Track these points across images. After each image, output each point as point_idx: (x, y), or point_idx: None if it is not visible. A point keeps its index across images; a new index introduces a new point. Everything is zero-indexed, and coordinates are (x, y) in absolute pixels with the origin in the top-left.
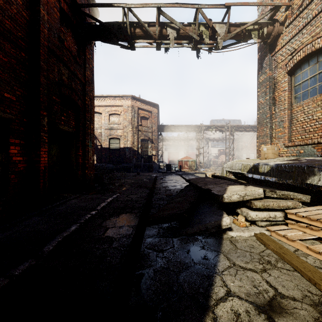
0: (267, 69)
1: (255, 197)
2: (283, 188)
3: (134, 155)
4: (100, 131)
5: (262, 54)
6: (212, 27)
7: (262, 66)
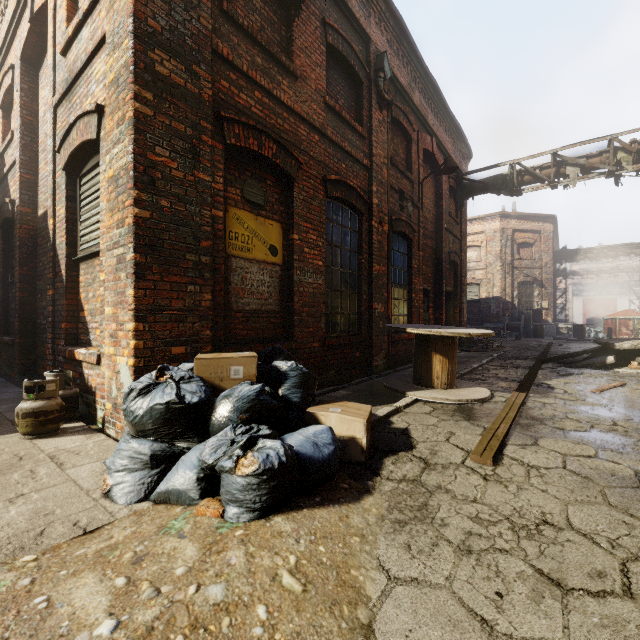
0: None
1: None
2: None
3: (505, 309)
4: None
5: None
6: (636, 152)
7: None
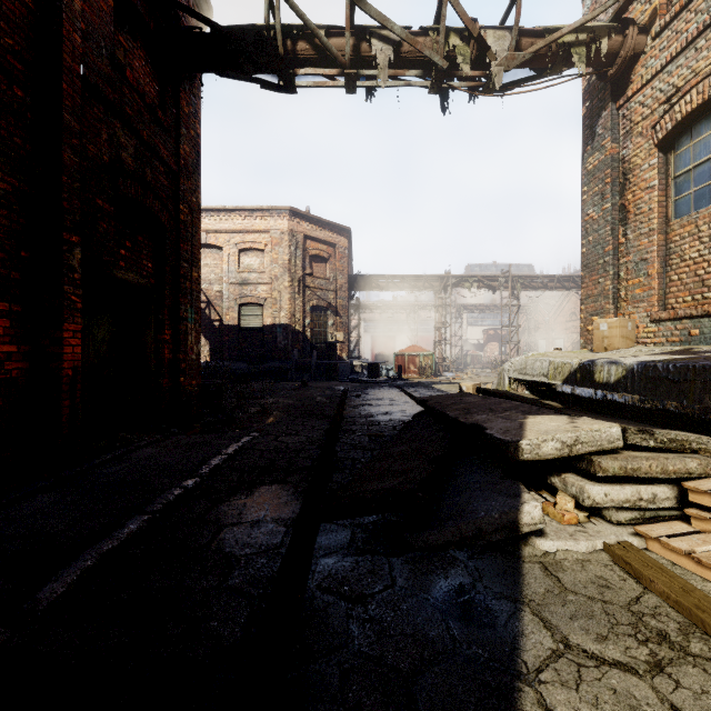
0: (608, 139)
1: (601, 448)
2: (653, 420)
3: (296, 342)
4: (219, 288)
5: (594, 105)
6: (479, 37)
7: (595, 132)
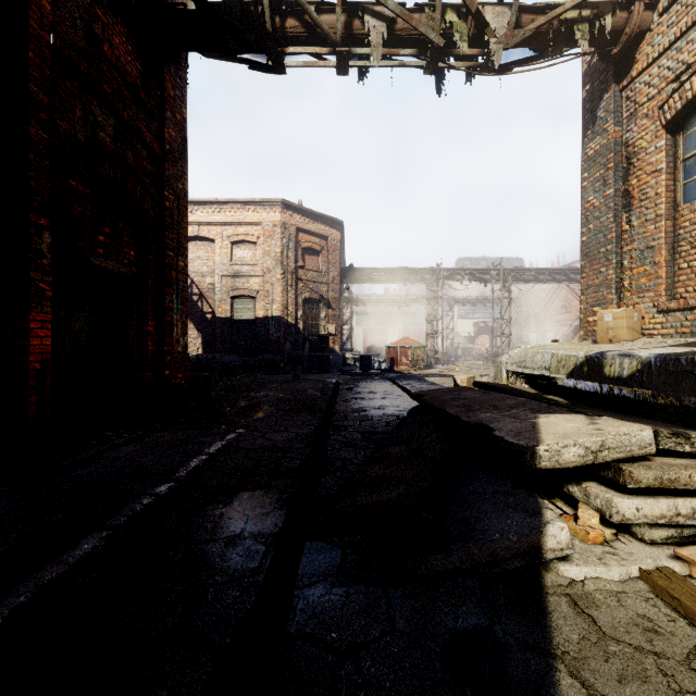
0: (610, 122)
1: (630, 455)
2: (668, 418)
3: (288, 334)
4: (211, 281)
5: (595, 87)
6: (477, 13)
7: (596, 115)
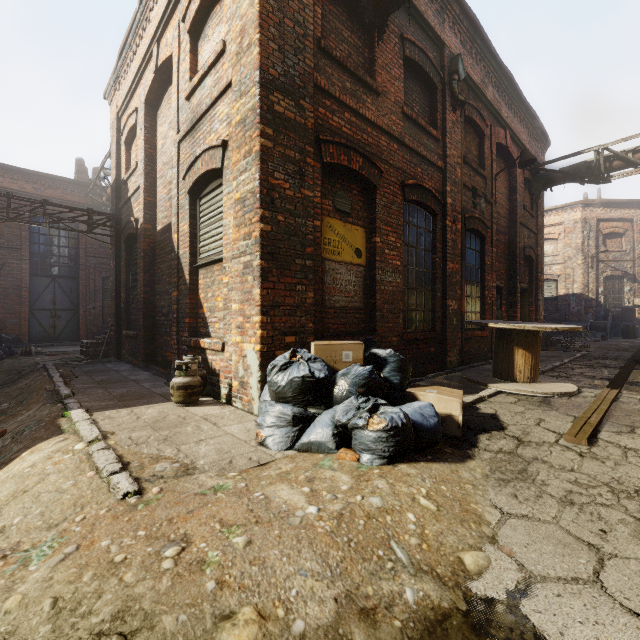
0: None
1: None
2: None
3: (588, 307)
4: None
5: None
6: None
7: None
